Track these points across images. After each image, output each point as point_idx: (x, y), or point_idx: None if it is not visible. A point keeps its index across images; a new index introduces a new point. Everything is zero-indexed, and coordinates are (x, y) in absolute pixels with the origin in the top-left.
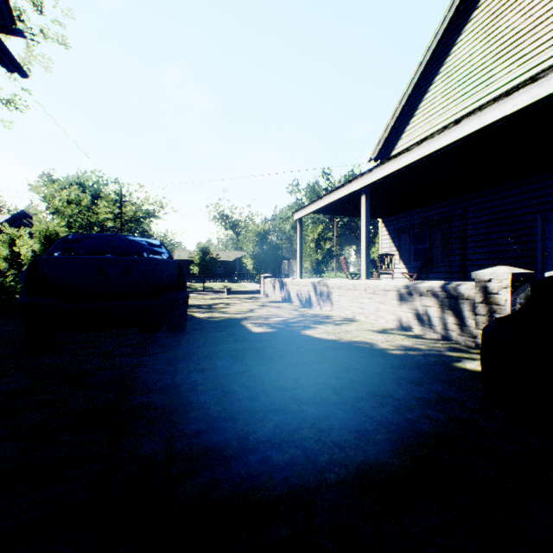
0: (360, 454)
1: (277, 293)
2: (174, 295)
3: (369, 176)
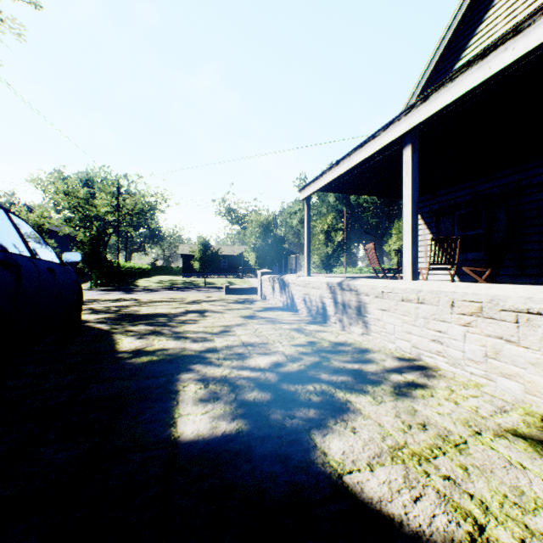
0: None
1: (277, 295)
2: None
3: (422, 109)
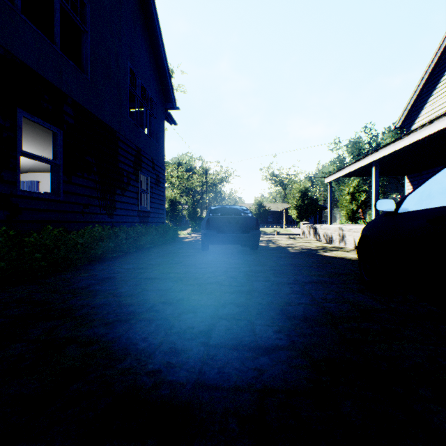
0: (315, 273)
1: (311, 234)
2: (255, 232)
3: (376, 154)
